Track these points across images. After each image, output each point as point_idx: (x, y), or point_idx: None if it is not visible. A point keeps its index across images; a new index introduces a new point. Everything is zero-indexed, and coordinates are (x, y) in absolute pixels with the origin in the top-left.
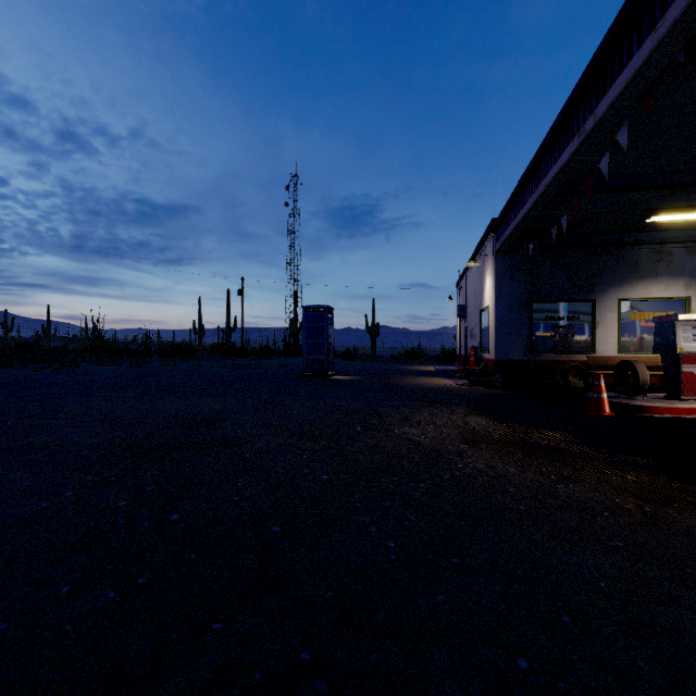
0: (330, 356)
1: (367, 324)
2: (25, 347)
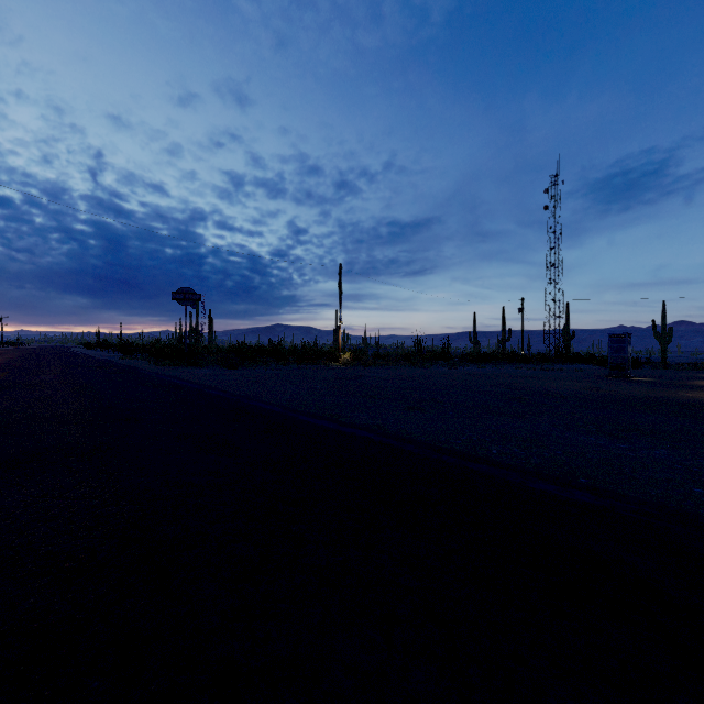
0: (628, 365)
1: (654, 330)
2: (410, 356)
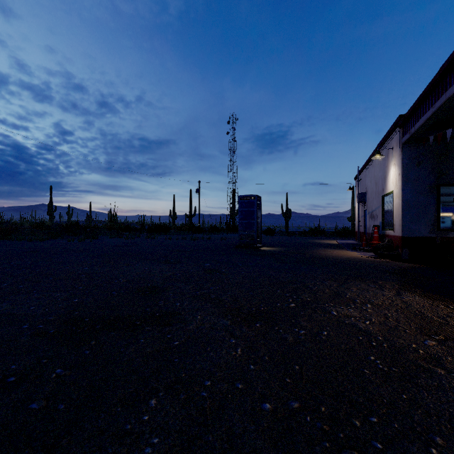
0: (258, 232)
1: (282, 210)
2: (71, 226)
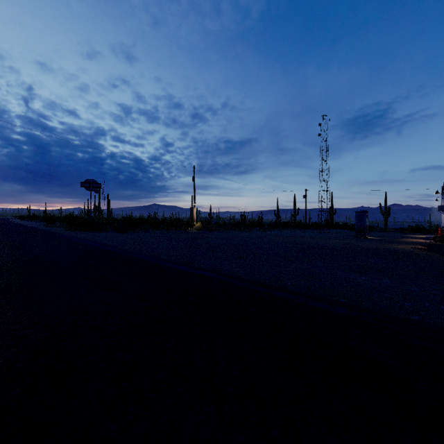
0: (366, 229)
1: (380, 209)
2: (238, 224)
